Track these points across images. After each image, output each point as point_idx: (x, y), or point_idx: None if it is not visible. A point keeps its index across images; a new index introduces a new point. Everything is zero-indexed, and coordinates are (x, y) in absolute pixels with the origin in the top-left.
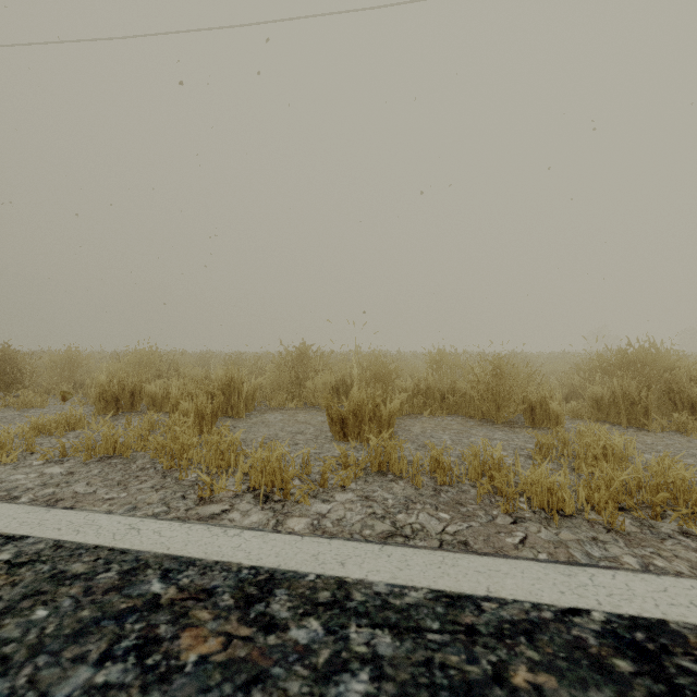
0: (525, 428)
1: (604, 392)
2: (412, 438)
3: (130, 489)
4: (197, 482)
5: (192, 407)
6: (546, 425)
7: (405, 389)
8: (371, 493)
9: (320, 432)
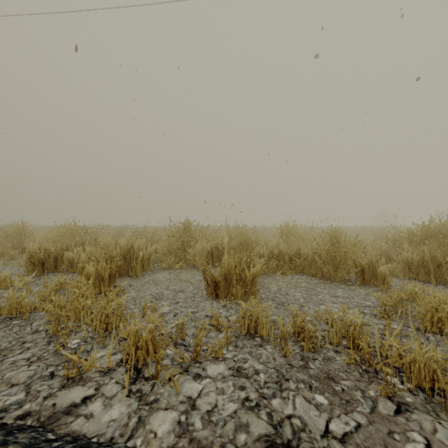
0: (358, 286)
1: (414, 257)
2: (271, 296)
3: (2, 363)
4: (76, 351)
5: (93, 271)
6: (373, 283)
7: (262, 254)
8: (242, 364)
9: (197, 291)
